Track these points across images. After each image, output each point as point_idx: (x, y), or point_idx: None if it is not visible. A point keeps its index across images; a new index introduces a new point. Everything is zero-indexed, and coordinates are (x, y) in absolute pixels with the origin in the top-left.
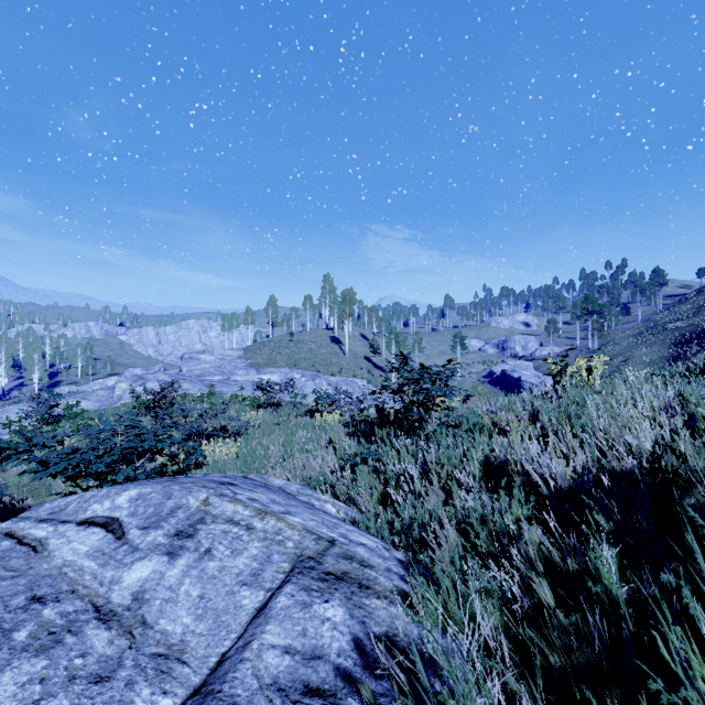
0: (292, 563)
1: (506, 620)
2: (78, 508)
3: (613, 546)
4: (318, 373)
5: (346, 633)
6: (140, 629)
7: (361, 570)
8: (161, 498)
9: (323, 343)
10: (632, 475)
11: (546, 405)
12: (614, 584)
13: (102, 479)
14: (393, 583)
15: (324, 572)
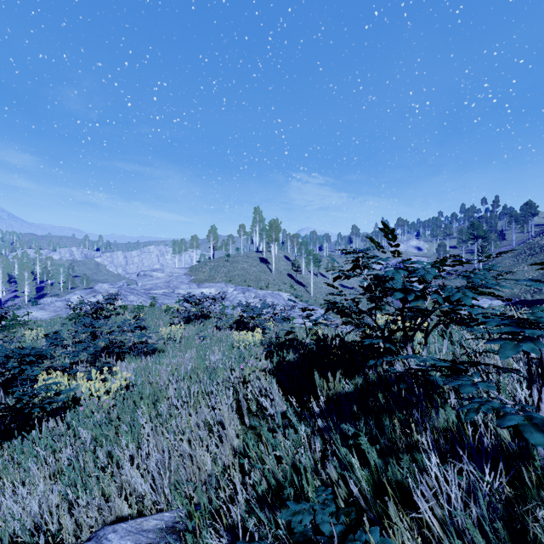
0: None
1: None
2: None
3: None
4: (249, 288)
5: None
6: None
7: None
8: None
9: (253, 262)
10: None
11: None
12: None
13: None
14: None
15: None
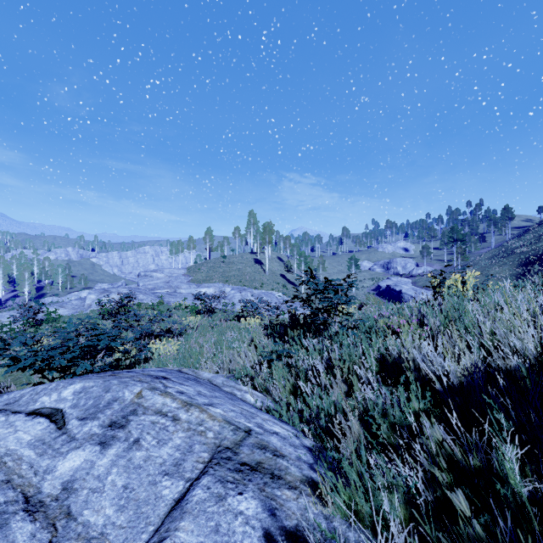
0: (211, 453)
1: (410, 514)
2: (30, 399)
3: (513, 444)
4: (245, 287)
5: (257, 528)
6: (63, 521)
7: (274, 459)
8: (101, 391)
9: (248, 263)
10: (516, 372)
11: (431, 311)
12: (518, 483)
13: (65, 372)
14: (303, 472)
15: (239, 462)
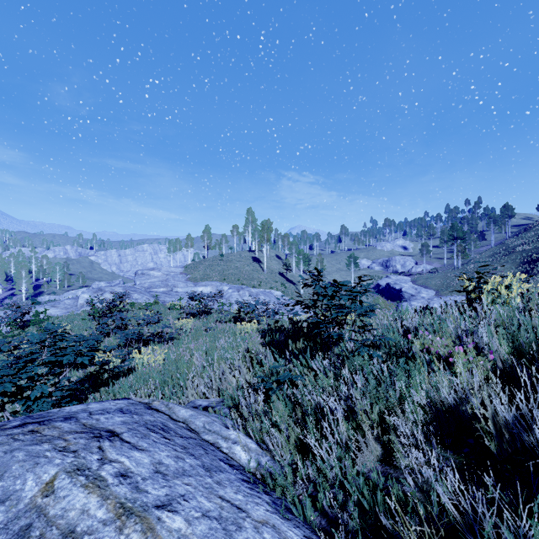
0: None
1: None
2: None
3: None
4: (243, 286)
5: None
6: None
7: None
8: None
9: (246, 262)
10: None
11: (487, 329)
12: None
13: (16, 397)
14: None
15: None
